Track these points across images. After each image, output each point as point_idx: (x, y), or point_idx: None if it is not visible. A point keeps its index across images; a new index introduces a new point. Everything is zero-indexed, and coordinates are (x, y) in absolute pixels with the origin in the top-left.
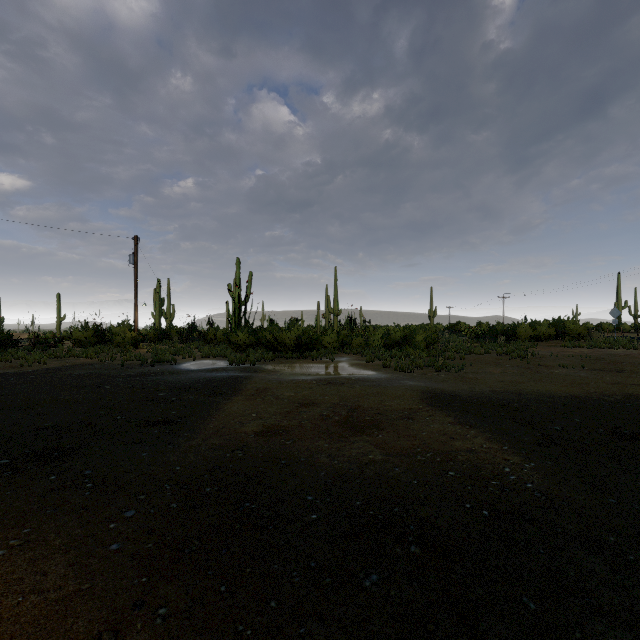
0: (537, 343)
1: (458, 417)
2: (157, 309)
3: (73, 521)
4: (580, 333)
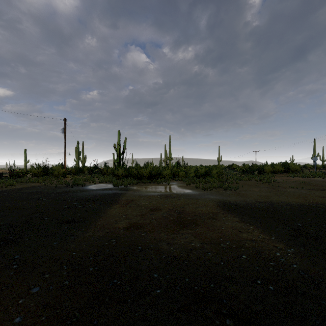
0: (275, 175)
1: (241, 217)
2: (77, 157)
3: None
4: (297, 169)
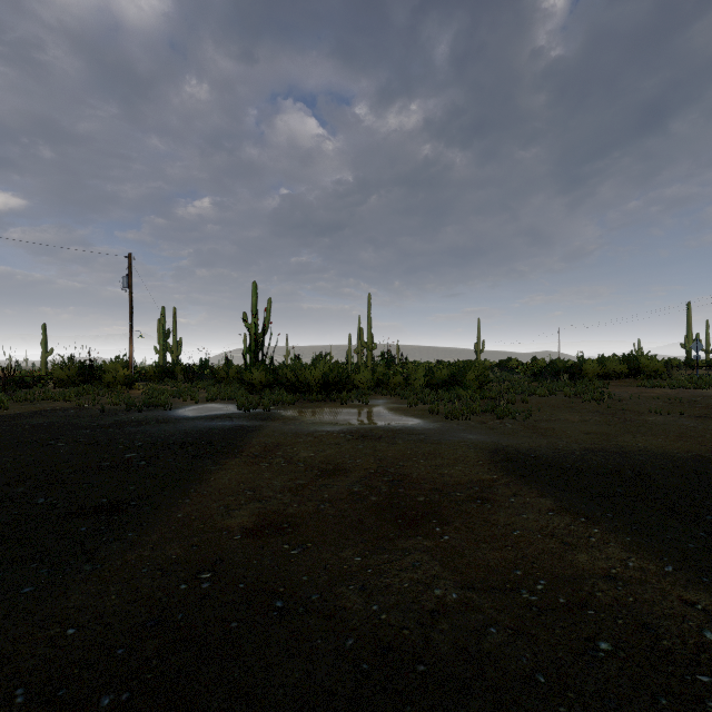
0: (608, 382)
1: (558, 498)
2: (161, 342)
3: None
4: (657, 370)
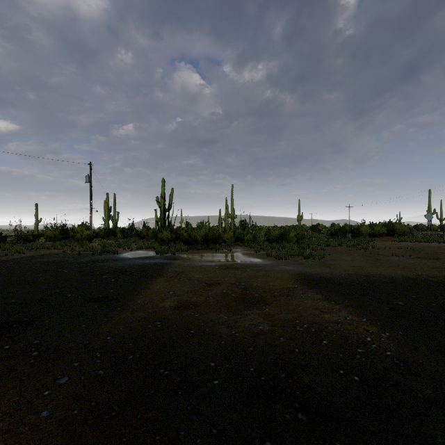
0: (374, 238)
1: (325, 294)
2: (106, 214)
3: (14, 388)
4: (404, 231)
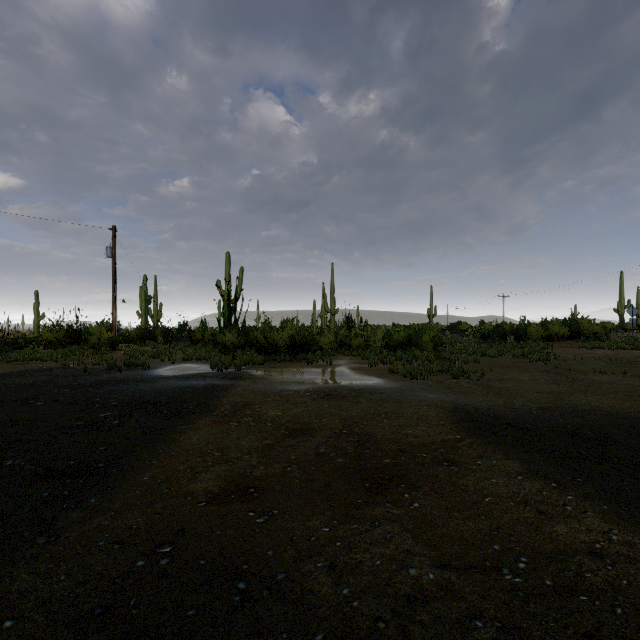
0: (552, 344)
1: (525, 460)
2: (143, 308)
3: None
4: (596, 333)
